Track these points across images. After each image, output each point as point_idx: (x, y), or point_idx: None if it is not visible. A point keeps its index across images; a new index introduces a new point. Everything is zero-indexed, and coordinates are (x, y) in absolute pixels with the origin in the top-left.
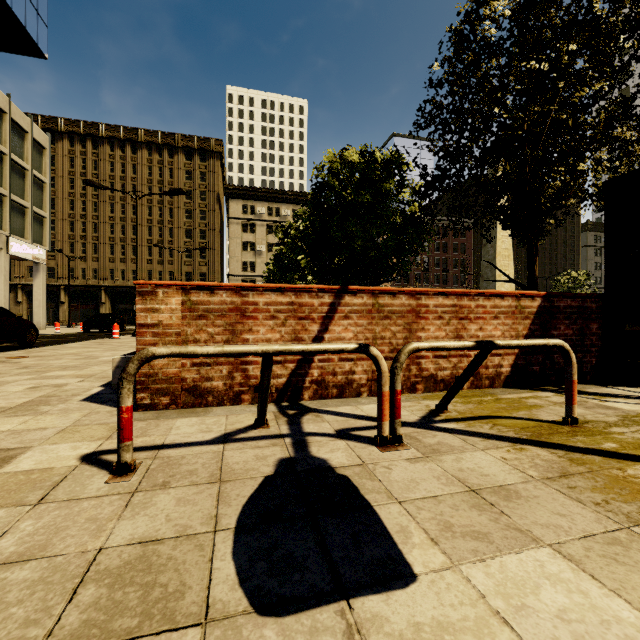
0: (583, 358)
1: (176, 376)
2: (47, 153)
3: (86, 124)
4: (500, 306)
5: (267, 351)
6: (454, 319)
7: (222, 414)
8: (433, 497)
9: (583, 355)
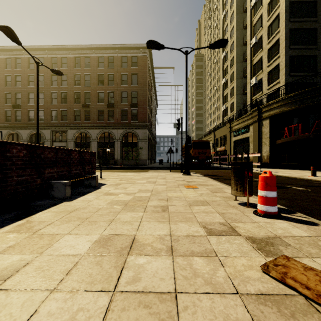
0: None
1: None
2: None
3: None
4: None
5: None
6: None
7: None
8: None
9: None
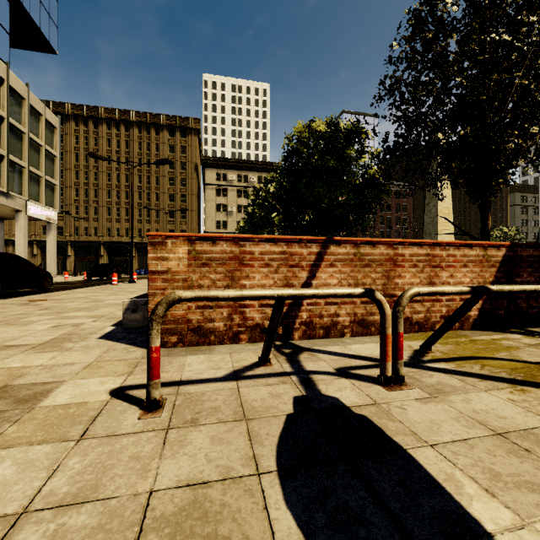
0: None
1: (183, 317)
2: (57, 132)
3: (88, 108)
4: (469, 255)
5: (282, 295)
6: (427, 267)
7: (225, 352)
8: (462, 441)
9: None
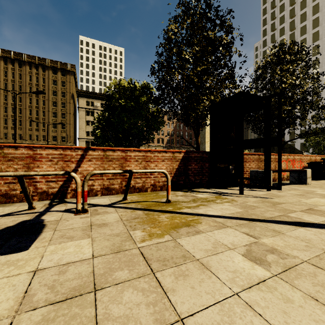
0: (202, 177)
1: None
2: None
3: None
4: (165, 156)
5: (17, 175)
6: (143, 161)
7: (18, 205)
8: (71, 228)
9: (202, 176)
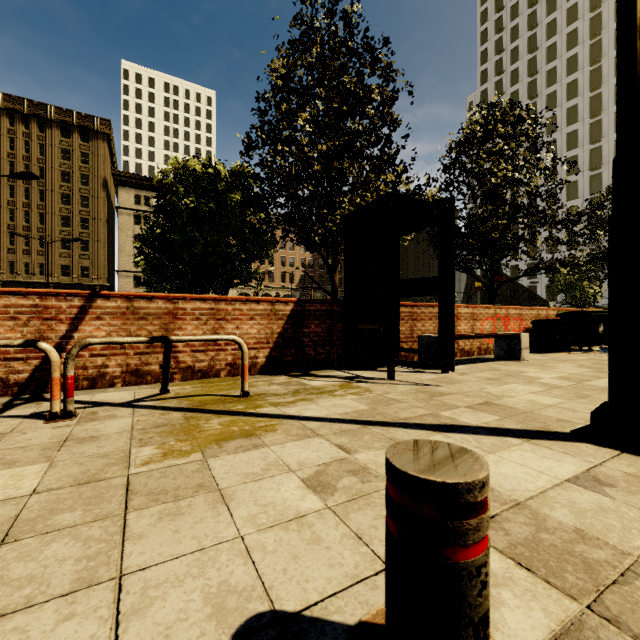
0: (331, 350)
1: None
2: None
3: None
4: (256, 309)
5: None
6: (212, 320)
7: None
8: (23, 446)
9: (331, 347)
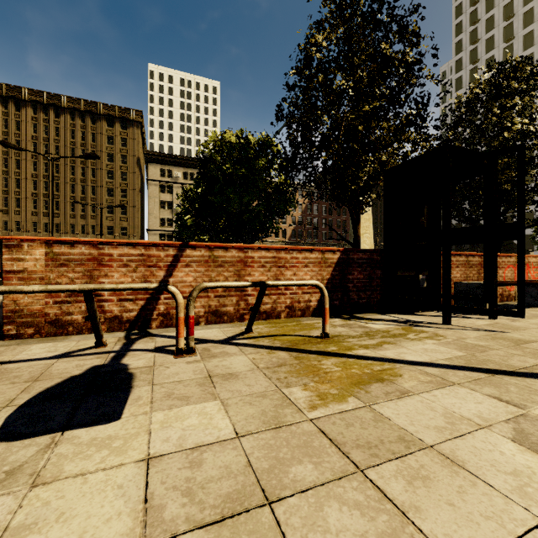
0: (371, 295)
1: (40, 312)
2: None
3: (8, 87)
4: (309, 258)
5: (84, 289)
6: (274, 267)
7: (76, 340)
8: (179, 381)
9: (371, 293)
